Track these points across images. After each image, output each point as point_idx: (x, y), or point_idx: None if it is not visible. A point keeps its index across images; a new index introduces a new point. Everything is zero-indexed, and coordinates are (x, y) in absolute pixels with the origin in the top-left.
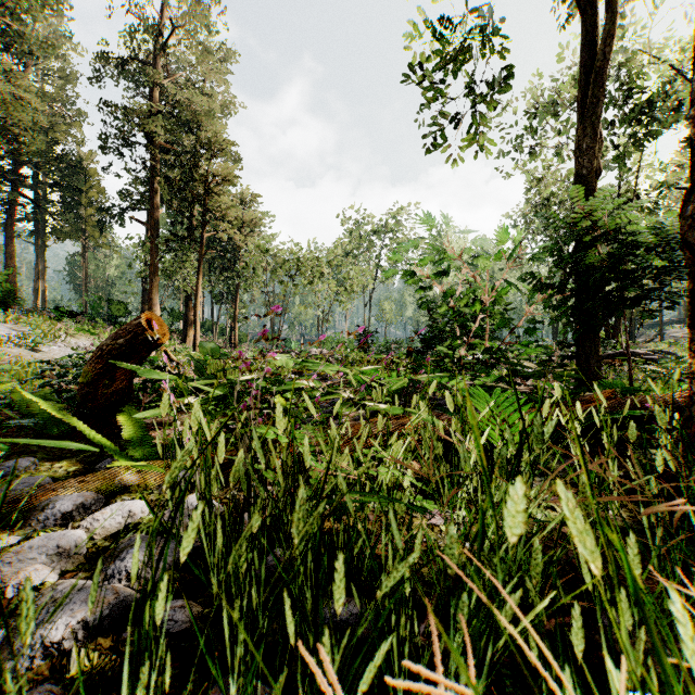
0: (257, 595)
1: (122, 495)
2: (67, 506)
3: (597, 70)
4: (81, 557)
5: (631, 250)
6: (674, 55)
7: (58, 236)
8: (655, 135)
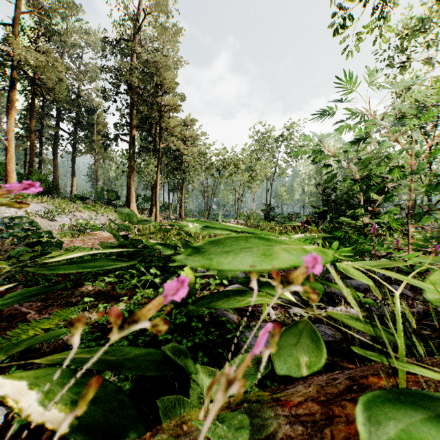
0: None
1: None
2: None
3: None
4: None
5: None
6: None
7: (81, 153)
8: None
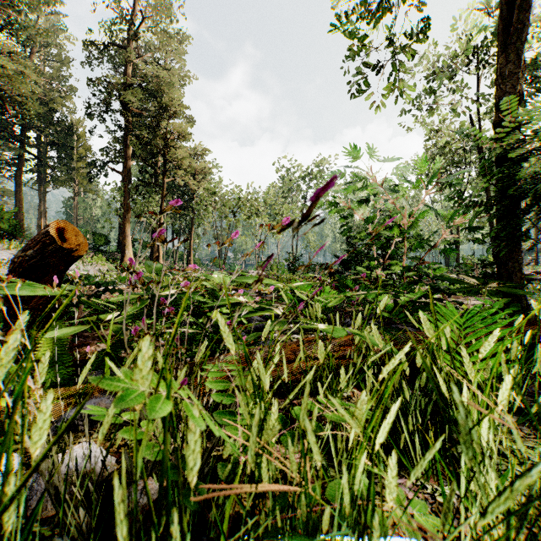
0: None
1: None
2: None
3: None
4: None
5: None
6: None
7: (55, 184)
8: (536, 91)
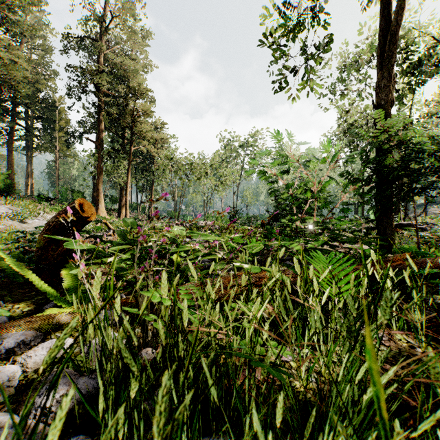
0: (144, 432)
1: (56, 332)
2: (11, 343)
3: (392, 32)
4: (13, 389)
5: (418, 155)
6: (435, 30)
7: (40, 150)
8: (422, 82)
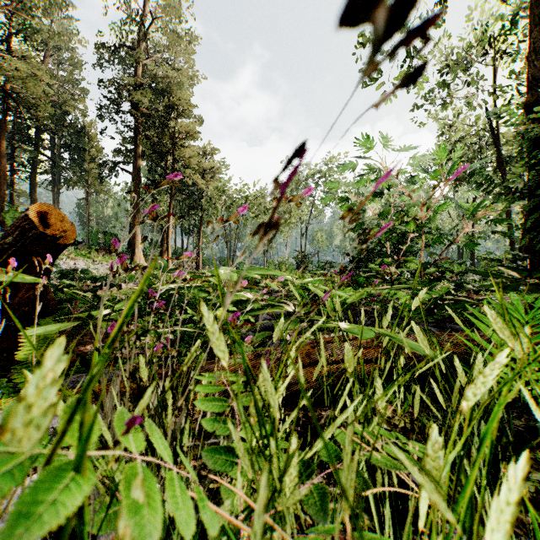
0: None
1: None
2: None
3: None
4: None
5: None
6: None
7: (68, 185)
8: None
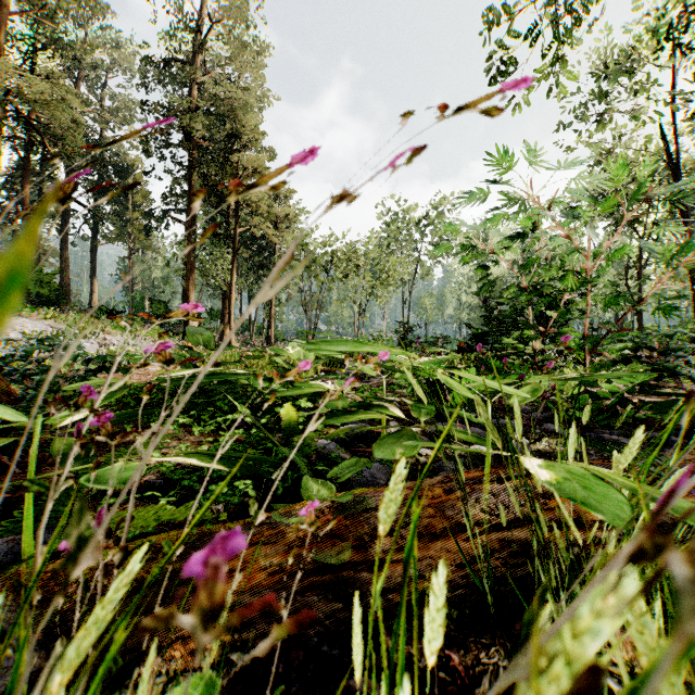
0: None
1: None
2: None
3: None
4: None
5: None
6: None
7: (107, 239)
8: None
